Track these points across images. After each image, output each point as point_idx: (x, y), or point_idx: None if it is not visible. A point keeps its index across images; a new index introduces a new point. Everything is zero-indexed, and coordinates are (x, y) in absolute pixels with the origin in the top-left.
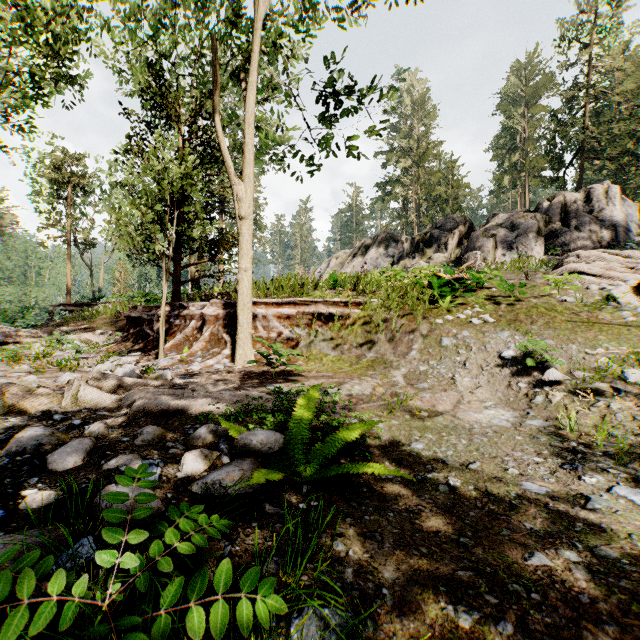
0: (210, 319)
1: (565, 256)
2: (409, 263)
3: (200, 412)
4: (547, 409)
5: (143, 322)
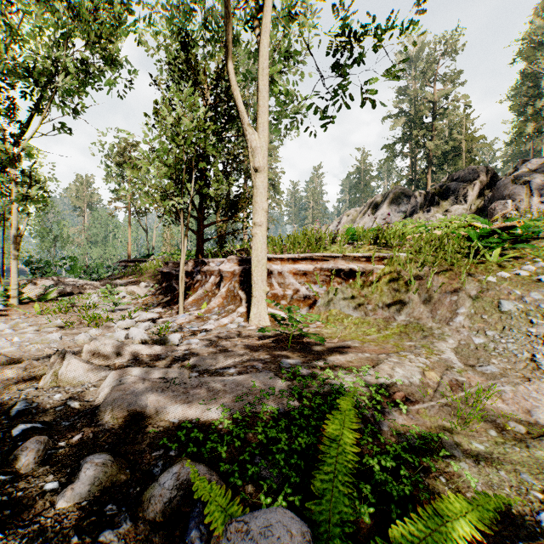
0: (227, 275)
1: None
2: (423, 217)
3: (188, 414)
4: None
5: (172, 277)
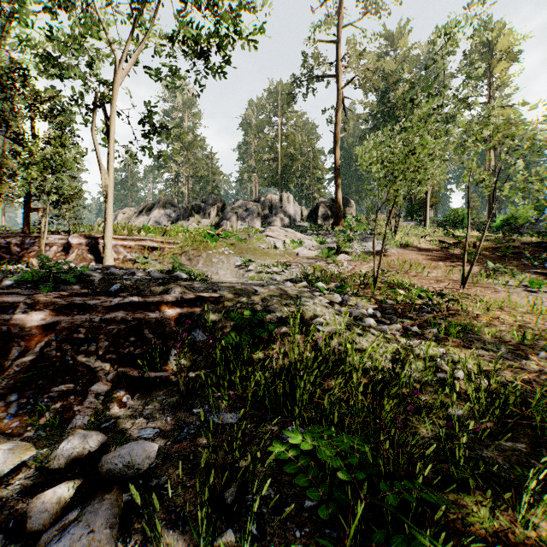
0: (75, 246)
1: (266, 228)
2: (185, 224)
3: None
4: (247, 277)
5: None
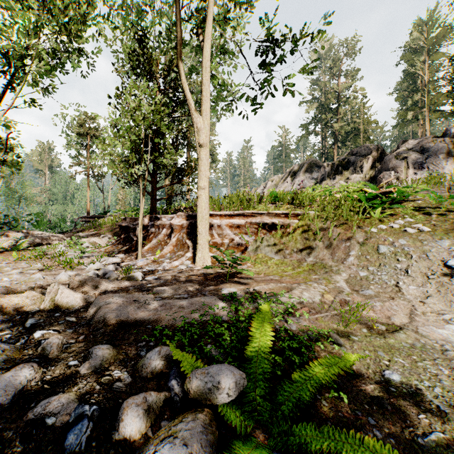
0: (176, 228)
1: None
2: (330, 183)
3: (158, 322)
4: None
5: (130, 230)
